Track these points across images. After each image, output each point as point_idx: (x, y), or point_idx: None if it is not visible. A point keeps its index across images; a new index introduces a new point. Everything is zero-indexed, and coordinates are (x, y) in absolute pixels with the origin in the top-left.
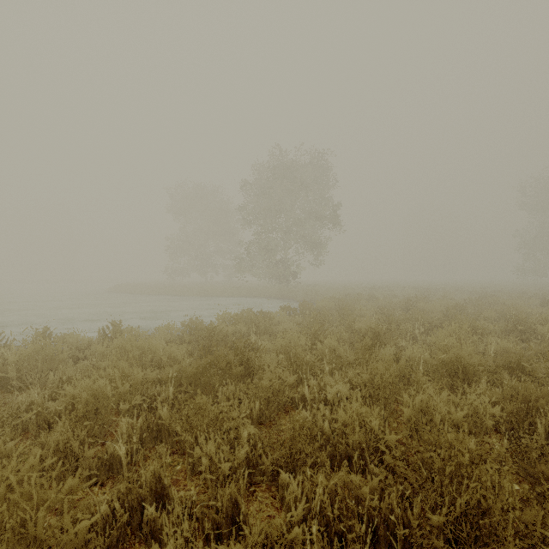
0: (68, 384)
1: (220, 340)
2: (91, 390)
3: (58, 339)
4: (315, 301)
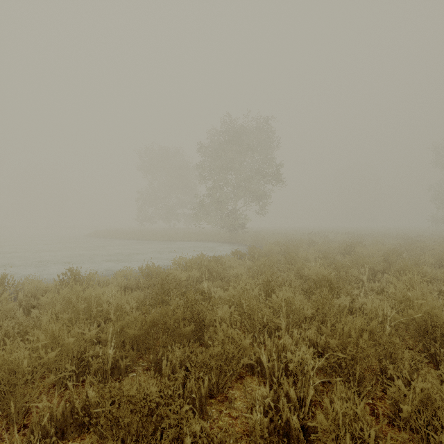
0: (4, 341)
1: (172, 288)
2: (6, 363)
3: (11, 287)
4: (261, 245)
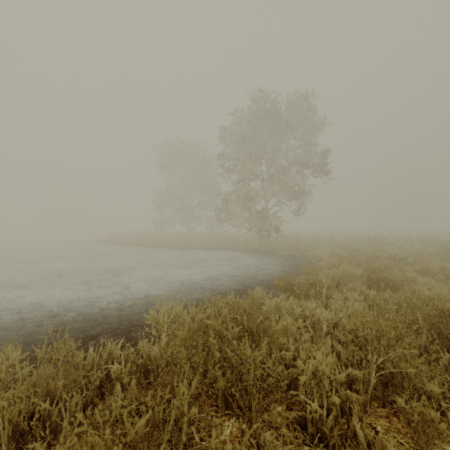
0: None
1: None
2: None
3: None
4: (304, 256)
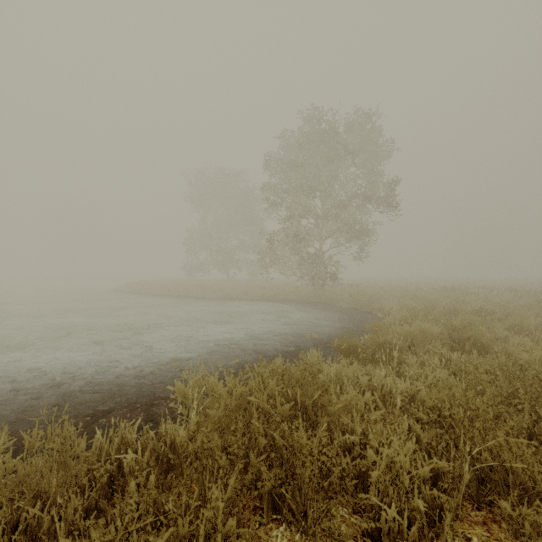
0: None
1: None
2: None
3: None
4: (368, 309)
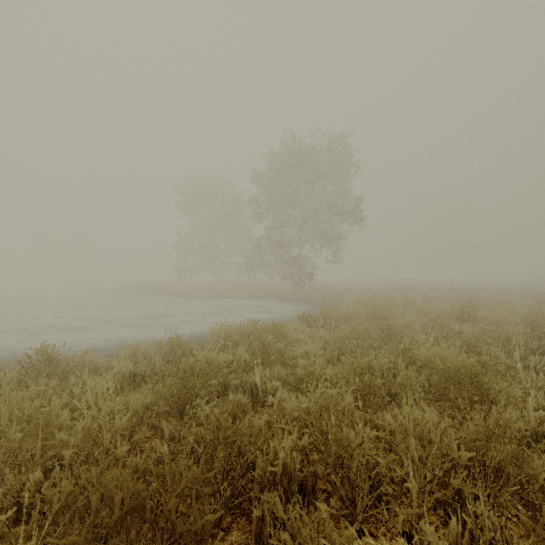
0: None
1: (200, 386)
2: None
3: None
4: (335, 303)
